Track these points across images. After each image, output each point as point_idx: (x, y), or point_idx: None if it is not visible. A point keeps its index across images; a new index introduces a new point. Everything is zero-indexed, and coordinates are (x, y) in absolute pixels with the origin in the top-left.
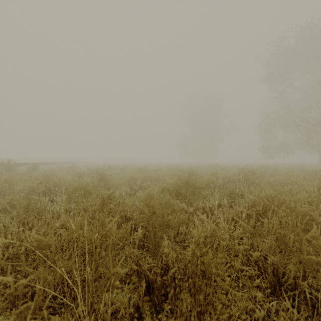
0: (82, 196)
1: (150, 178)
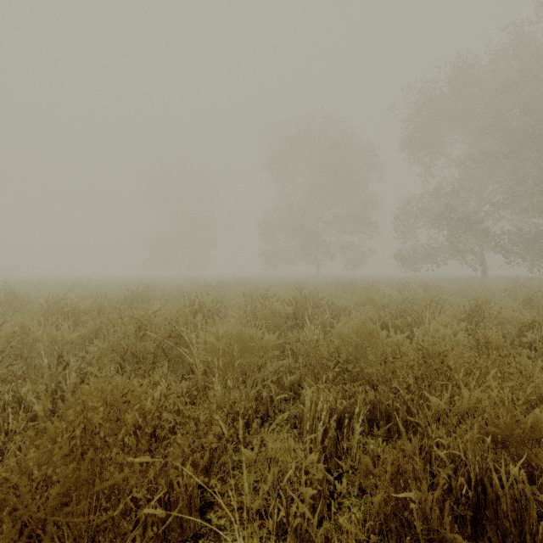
0: (5, 313)
1: (93, 295)
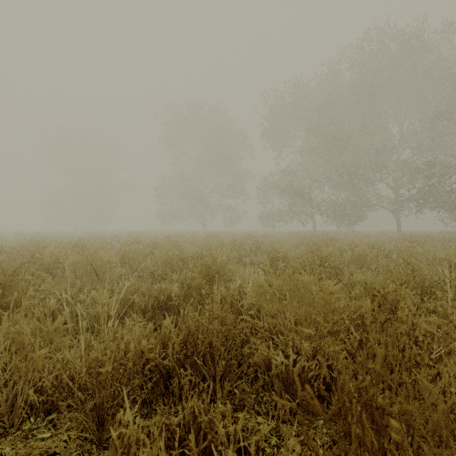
0: None
1: None
